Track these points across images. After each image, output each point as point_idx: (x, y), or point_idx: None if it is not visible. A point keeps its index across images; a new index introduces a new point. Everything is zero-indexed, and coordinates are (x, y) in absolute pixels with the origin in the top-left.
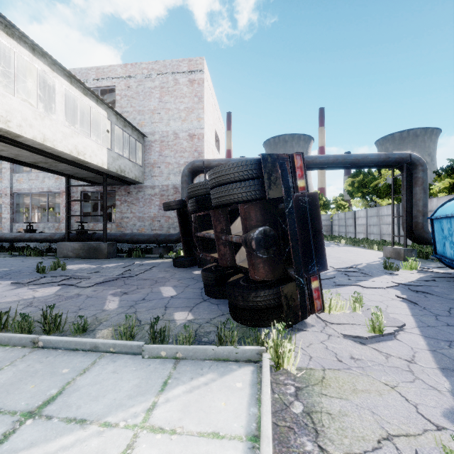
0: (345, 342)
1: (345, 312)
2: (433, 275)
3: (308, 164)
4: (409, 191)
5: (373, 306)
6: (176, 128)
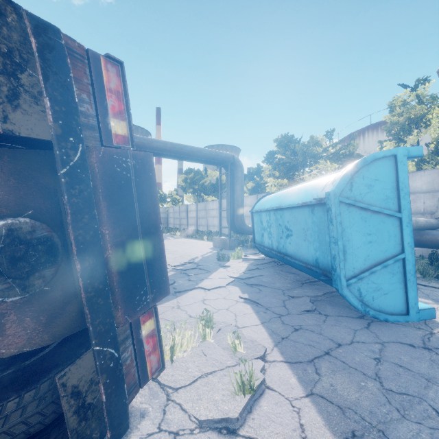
0: None
1: (193, 347)
2: (254, 263)
3: (144, 147)
4: (232, 188)
5: (223, 322)
6: None
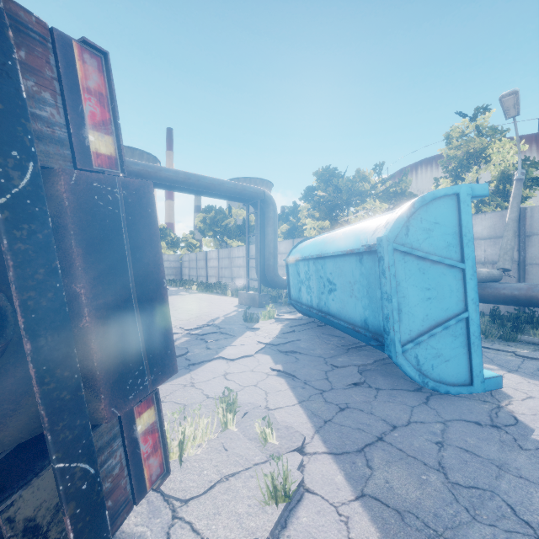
0: None
1: (210, 439)
2: (290, 324)
3: (149, 177)
4: (262, 231)
5: (251, 403)
6: None
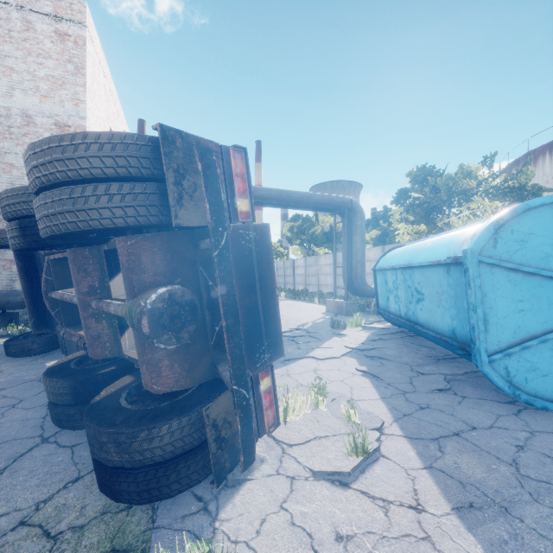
0: (320, 492)
1: (305, 413)
2: (377, 332)
3: None
4: (349, 239)
5: (337, 392)
6: (29, 105)
